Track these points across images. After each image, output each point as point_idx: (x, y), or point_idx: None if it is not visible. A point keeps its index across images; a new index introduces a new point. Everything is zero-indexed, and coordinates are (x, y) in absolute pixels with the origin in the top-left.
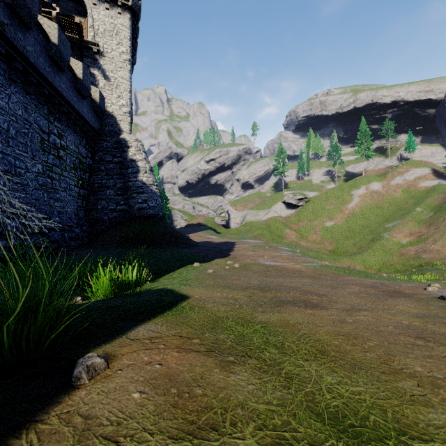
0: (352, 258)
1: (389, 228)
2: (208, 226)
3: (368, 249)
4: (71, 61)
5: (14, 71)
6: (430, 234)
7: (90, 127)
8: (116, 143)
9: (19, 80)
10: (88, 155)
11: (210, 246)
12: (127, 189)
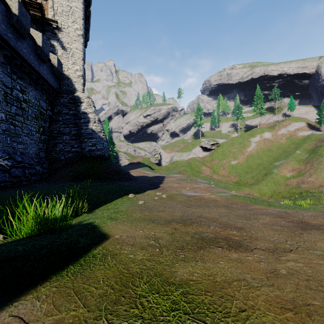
0: (251, 188)
1: (277, 166)
2: (145, 164)
3: (262, 181)
4: (32, 32)
5: None
6: (307, 170)
7: (50, 85)
8: (72, 99)
9: None
10: (48, 108)
11: (145, 179)
12: (80, 135)
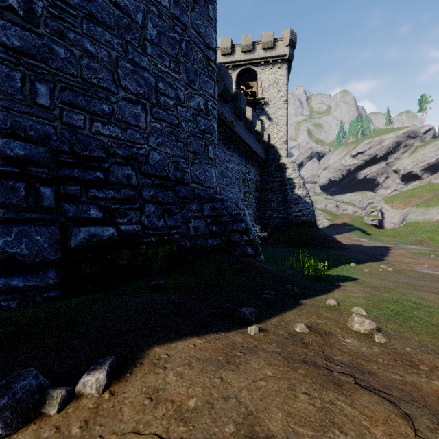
0: None
1: None
2: (354, 227)
3: None
4: None
5: (235, 146)
6: None
7: (262, 160)
8: (277, 167)
9: (236, 150)
10: (259, 180)
11: (360, 250)
12: (285, 201)
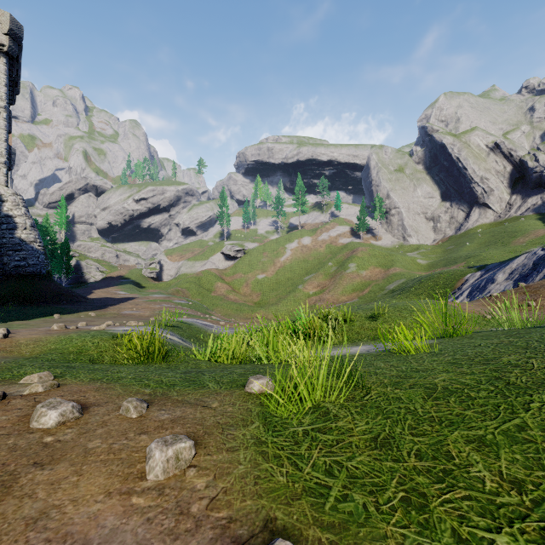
0: (268, 309)
1: (305, 281)
2: (130, 280)
3: (283, 300)
4: None
5: None
6: (329, 286)
7: None
8: None
9: None
10: None
11: (100, 302)
12: (0, 245)
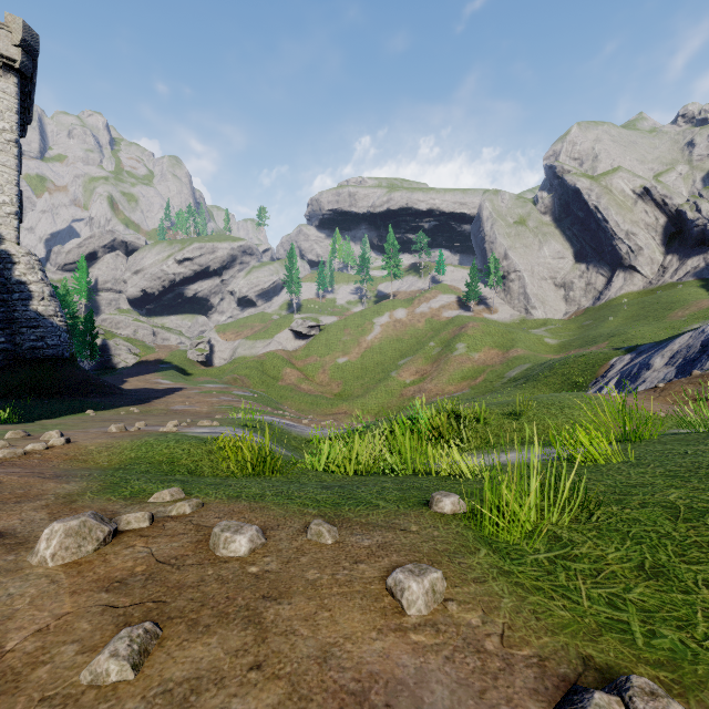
0: (353, 402)
1: (399, 366)
2: (172, 365)
3: (372, 391)
4: None
5: None
6: (431, 372)
7: None
8: None
9: None
10: None
11: (139, 394)
12: (11, 321)
